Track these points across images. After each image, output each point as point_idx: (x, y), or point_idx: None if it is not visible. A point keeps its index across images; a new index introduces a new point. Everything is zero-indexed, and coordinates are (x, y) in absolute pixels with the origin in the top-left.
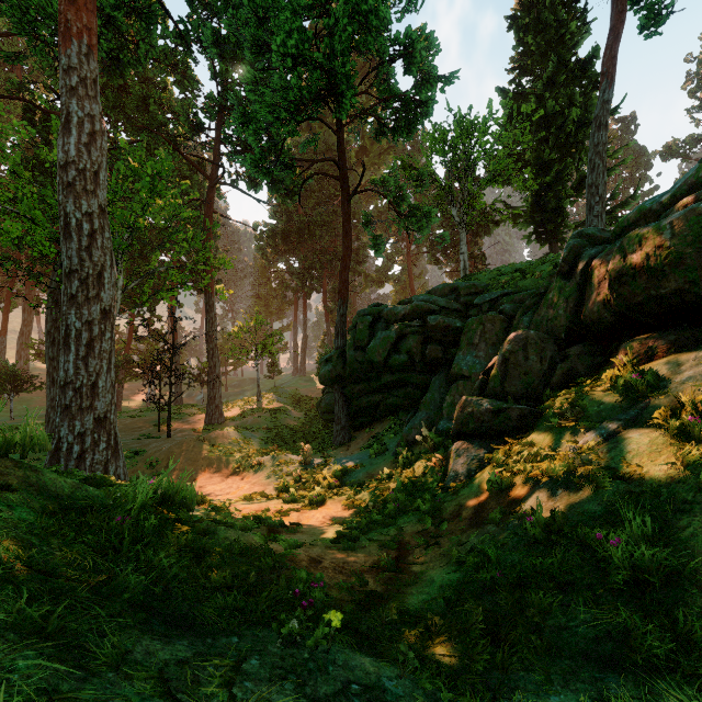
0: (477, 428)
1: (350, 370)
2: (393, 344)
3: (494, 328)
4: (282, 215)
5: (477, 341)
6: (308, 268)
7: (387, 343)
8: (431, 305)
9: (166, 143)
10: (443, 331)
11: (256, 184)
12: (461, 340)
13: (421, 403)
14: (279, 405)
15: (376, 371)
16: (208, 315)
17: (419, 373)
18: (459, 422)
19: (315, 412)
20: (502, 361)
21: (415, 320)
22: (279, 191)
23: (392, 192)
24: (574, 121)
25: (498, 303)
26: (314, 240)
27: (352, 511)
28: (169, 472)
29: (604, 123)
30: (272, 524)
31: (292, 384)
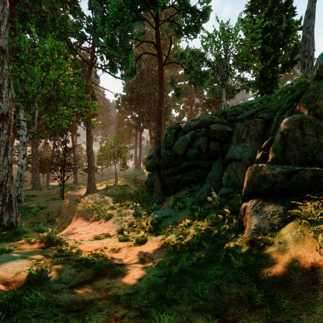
0: (270, 188)
1: (163, 160)
2: (188, 143)
3: (256, 128)
4: (129, 90)
5: (244, 137)
6: (142, 116)
7: (185, 142)
8: (212, 119)
9: (66, 46)
10: (220, 134)
11: (114, 69)
12: (232, 138)
13: (206, 178)
14: (126, 183)
15: (178, 160)
16: (88, 135)
17: (205, 160)
18: (251, 184)
19: (144, 187)
20: (281, 137)
21: (202, 128)
22: (125, 70)
23: (186, 61)
24: (282, 31)
25: (254, 116)
26: (145, 103)
27: (164, 250)
28: (58, 219)
29: (313, 14)
30: (99, 267)
31: (134, 174)
